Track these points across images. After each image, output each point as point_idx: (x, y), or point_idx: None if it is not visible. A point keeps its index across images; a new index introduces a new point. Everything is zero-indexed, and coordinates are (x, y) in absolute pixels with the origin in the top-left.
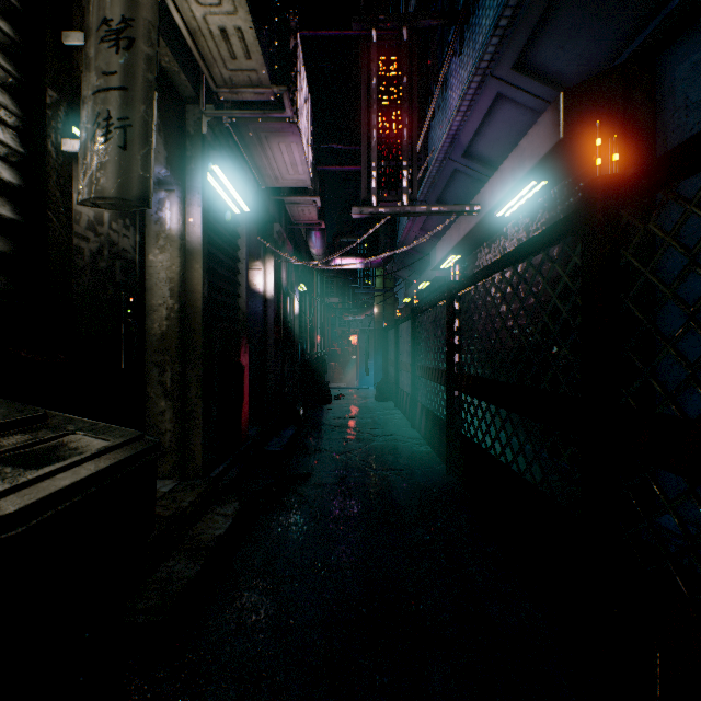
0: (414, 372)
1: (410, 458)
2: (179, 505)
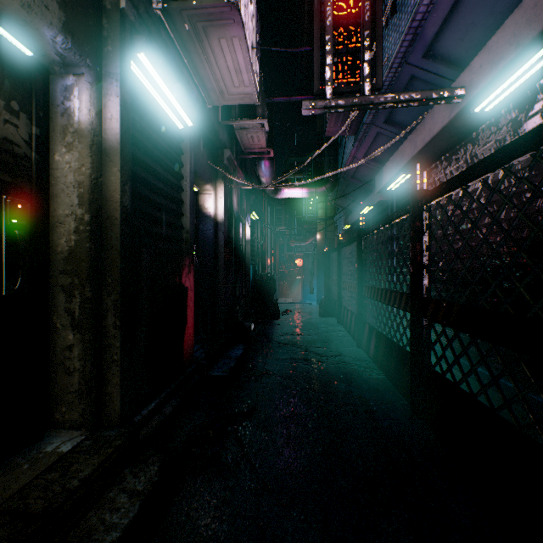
0: (361, 293)
1: (363, 387)
2: (63, 486)
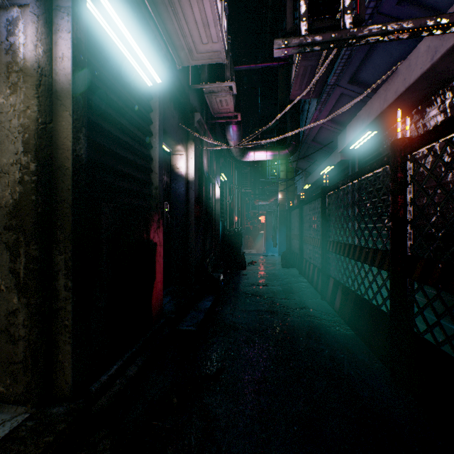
0: (324, 248)
1: (333, 346)
2: None
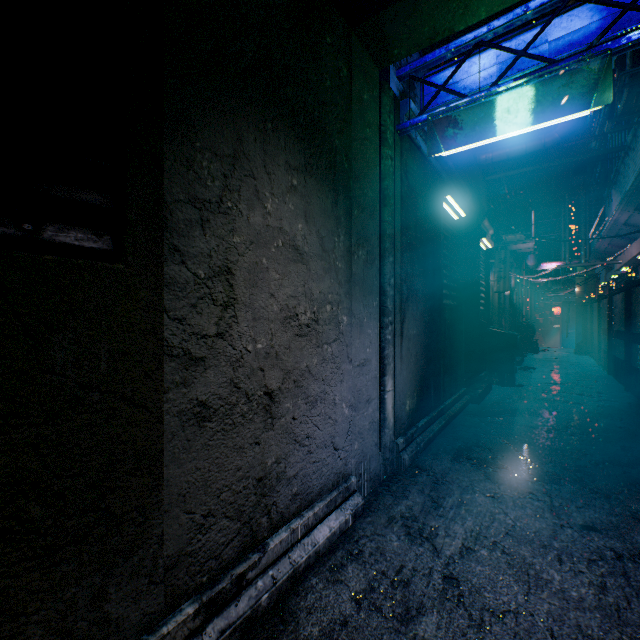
0: (599, 332)
1: (589, 370)
2: None
